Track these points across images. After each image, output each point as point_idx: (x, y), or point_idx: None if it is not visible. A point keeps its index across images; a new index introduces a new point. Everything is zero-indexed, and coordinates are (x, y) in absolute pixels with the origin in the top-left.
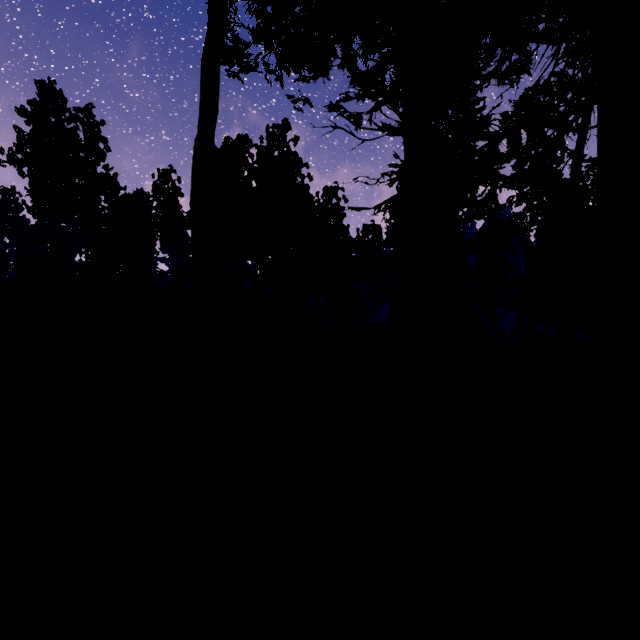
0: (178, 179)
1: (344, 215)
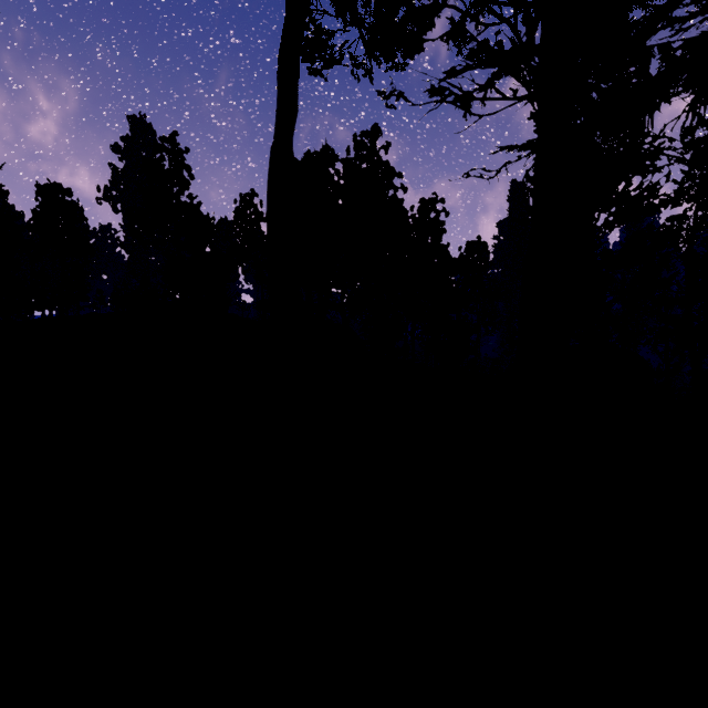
0: (260, 203)
1: (444, 231)
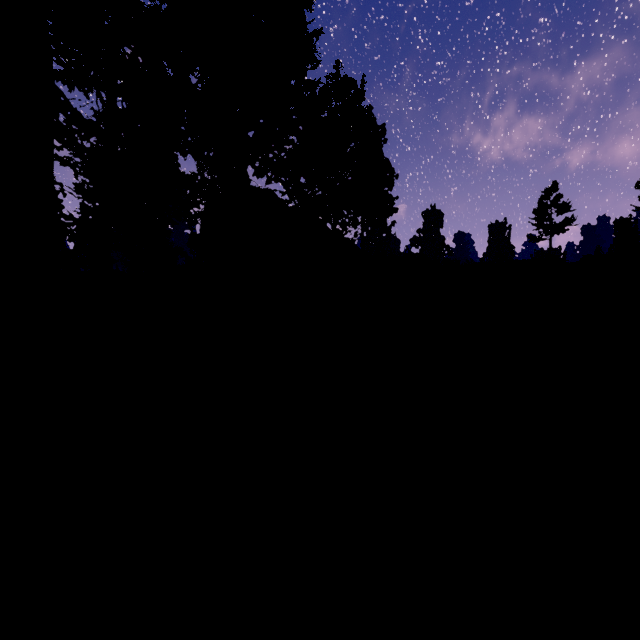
0: None
1: (63, 207)
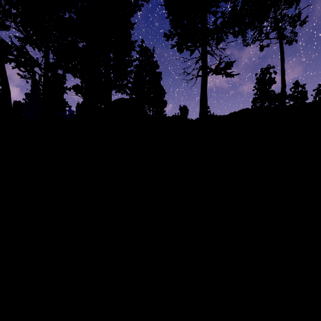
0: None
1: None
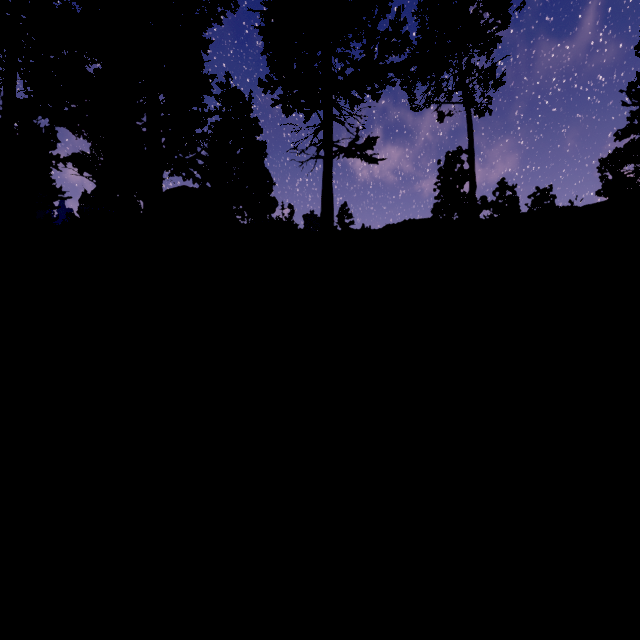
0: None
1: None
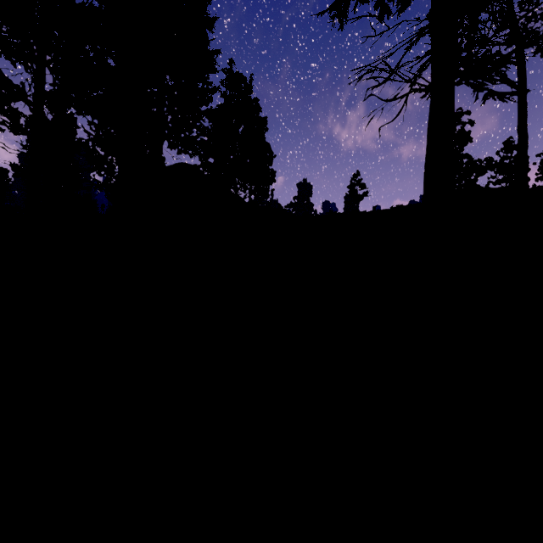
0: None
1: None
